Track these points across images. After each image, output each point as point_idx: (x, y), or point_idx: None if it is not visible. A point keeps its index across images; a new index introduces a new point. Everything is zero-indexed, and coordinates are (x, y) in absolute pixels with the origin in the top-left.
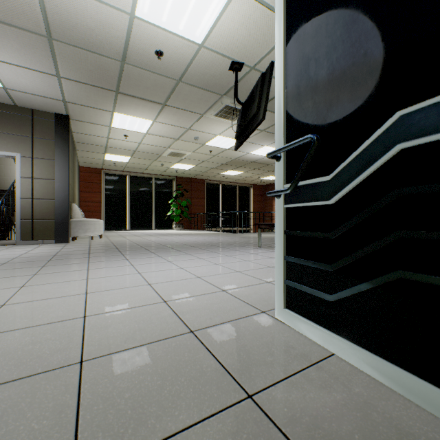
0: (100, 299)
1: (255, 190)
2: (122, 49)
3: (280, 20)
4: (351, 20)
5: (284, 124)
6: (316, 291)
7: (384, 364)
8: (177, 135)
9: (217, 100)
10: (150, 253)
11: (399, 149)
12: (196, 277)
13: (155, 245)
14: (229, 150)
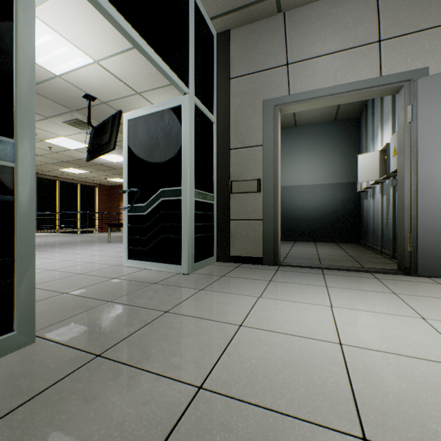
0: None
1: (101, 189)
2: None
3: (126, 130)
4: (151, 152)
5: (127, 177)
6: (140, 248)
7: (158, 264)
8: None
9: (67, 112)
10: None
11: (162, 200)
12: (65, 260)
13: None
14: (74, 150)
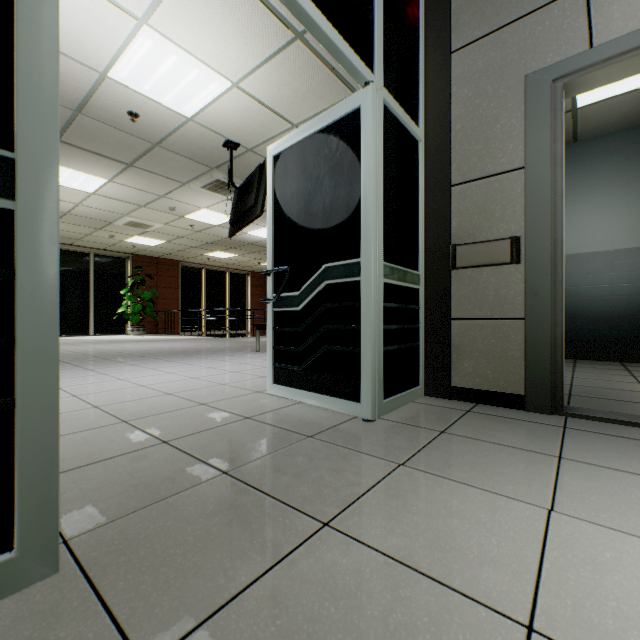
0: (97, 398)
1: (254, 279)
2: (79, 99)
3: (270, 173)
4: (308, 202)
5: (273, 250)
6: (292, 366)
7: (320, 396)
8: (144, 202)
9: (206, 172)
10: (116, 362)
11: (325, 283)
12: (192, 378)
13: (116, 354)
14: (218, 227)
